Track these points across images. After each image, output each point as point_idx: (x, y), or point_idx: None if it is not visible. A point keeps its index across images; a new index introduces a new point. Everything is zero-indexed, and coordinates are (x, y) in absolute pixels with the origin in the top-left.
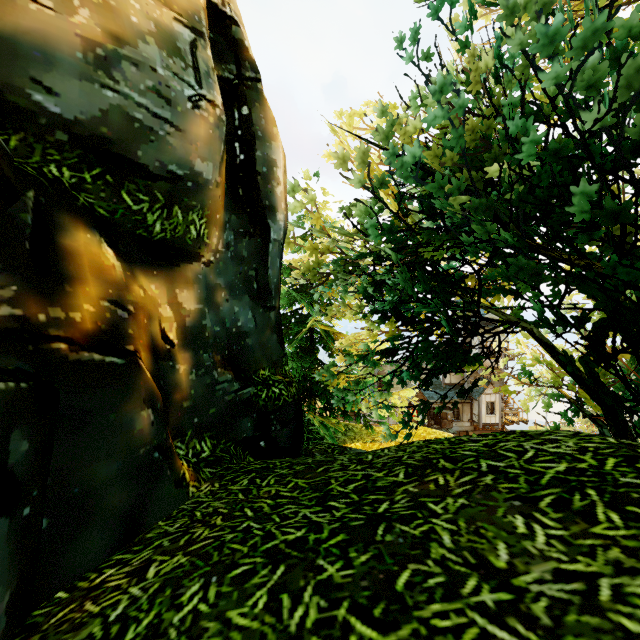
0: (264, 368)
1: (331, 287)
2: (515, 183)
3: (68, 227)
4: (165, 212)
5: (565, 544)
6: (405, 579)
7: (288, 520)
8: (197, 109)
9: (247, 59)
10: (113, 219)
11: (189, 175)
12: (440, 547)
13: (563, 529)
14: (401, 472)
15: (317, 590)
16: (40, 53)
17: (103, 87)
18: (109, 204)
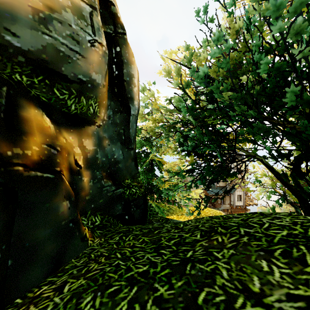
0: (128, 179)
1: (161, 138)
2: (255, 85)
3: (25, 106)
4: (77, 99)
5: (291, 278)
6: (203, 297)
7: (139, 260)
8: (93, 47)
9: (119, 23)
10: (50, 103)
11: (89, 81)
12: (221, 278)
13: (289, 269)
14: (198, 234)
15: (154, 302)
16: (9, 14)
17: (43, 33)
18: (47, 95)
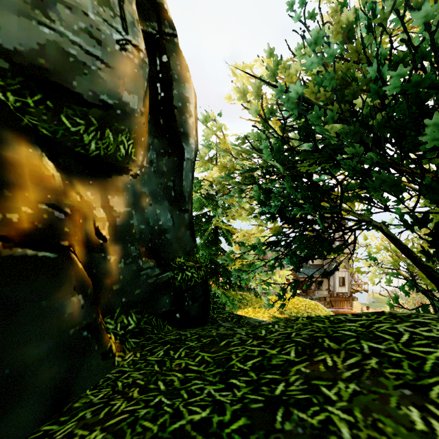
0: (180, 256)
1: (230, 196)
2: (375, 113)
3: (10, 142)
4: (98, 134)
5: None
6: None
7: (194, 397)
8: (124, 51)
9: (166, 19)
10: (55, 138)
11: (118, 104)
12: None
13: None
14: (292, 350)
15: None
16: None
17: (40, 24)
18: (50, 125)
